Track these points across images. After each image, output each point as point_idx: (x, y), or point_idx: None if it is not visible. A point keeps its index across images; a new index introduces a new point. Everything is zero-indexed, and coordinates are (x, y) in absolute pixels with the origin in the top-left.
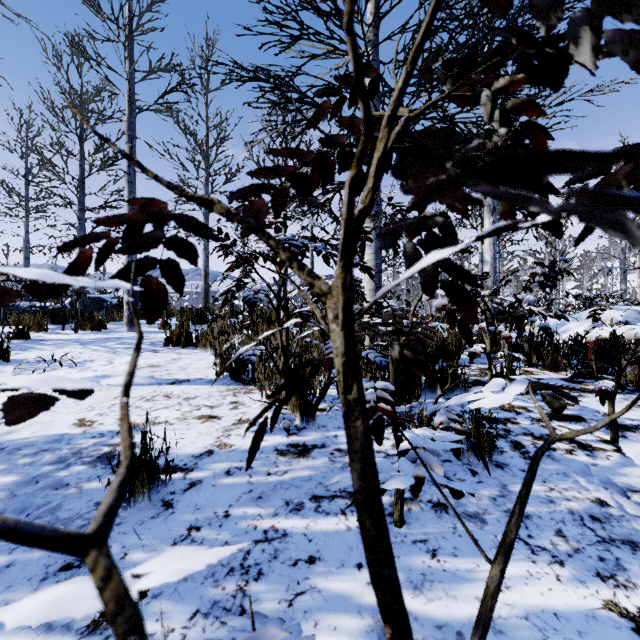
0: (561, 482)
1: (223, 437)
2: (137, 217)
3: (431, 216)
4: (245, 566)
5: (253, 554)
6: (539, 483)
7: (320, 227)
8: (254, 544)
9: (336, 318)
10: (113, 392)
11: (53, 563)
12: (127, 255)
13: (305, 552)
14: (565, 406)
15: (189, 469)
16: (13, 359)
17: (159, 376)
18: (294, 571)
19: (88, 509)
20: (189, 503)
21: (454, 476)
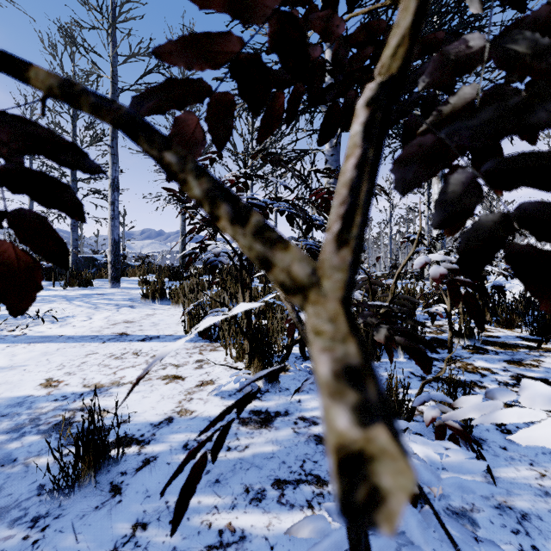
0: (550, 465)
1: (185, 401)
2: None
3: None
4: None
5: None
6: (526, 466)
7: (283, 185)
8: None
9: (344, 380)
10: (86, 349)
11: None
12: (110, 219)
13: None
14: None
15: (145, 441)
16: (2, 314)
17: (132, 332)
18: None
19: (29, 494)
20: (139, 488)
21: None
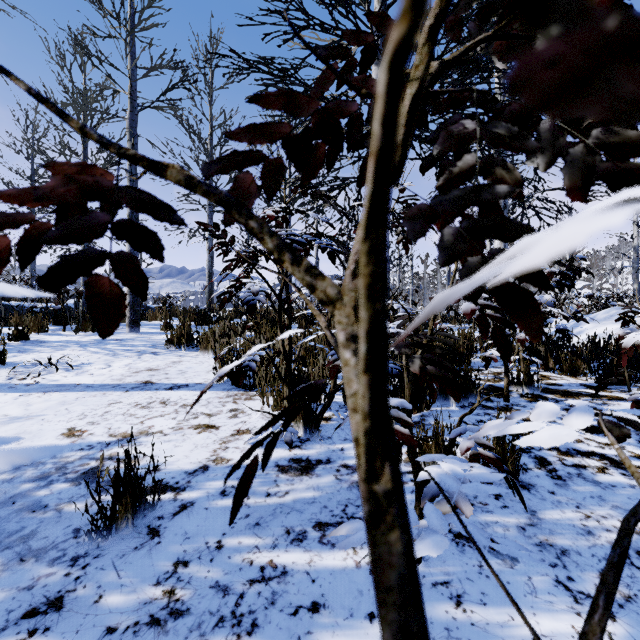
0: (597, 508)
1: (220, 450)
2: (64, 191)
3: (490, 184)
4: (237, 615)
5: (247, 598)
6: (572, 509)
7: (325, 221)
8: (249, 585)
9: (350, 340)
10: (108, 398)
11: (16, 607)
12: None
13: (307, 596)
14: (628, 435)
15: (181, 488)
16: (9, 362)
17: (157, 380)
18: (294, 622)
19: (65, 537)
20: (178, 530)
21: (475, 499)
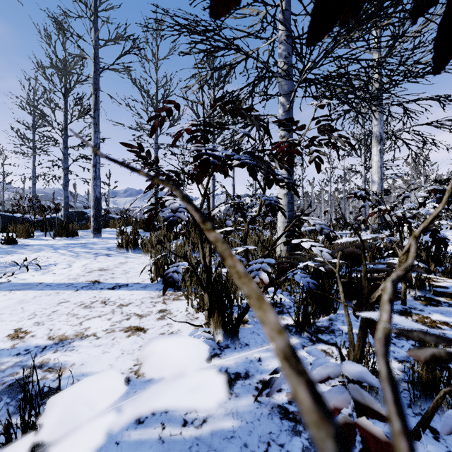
0: None
1: None
2: None
3: None
4: None
5: None
6: None
7: (245, 133)
8: None
9: None
10: (59, 297)
11: None
12: (93, 179)
13: None
14: None
15: None
16: None
17: (104, 280)
18: None
19: None
20: None
21: None
